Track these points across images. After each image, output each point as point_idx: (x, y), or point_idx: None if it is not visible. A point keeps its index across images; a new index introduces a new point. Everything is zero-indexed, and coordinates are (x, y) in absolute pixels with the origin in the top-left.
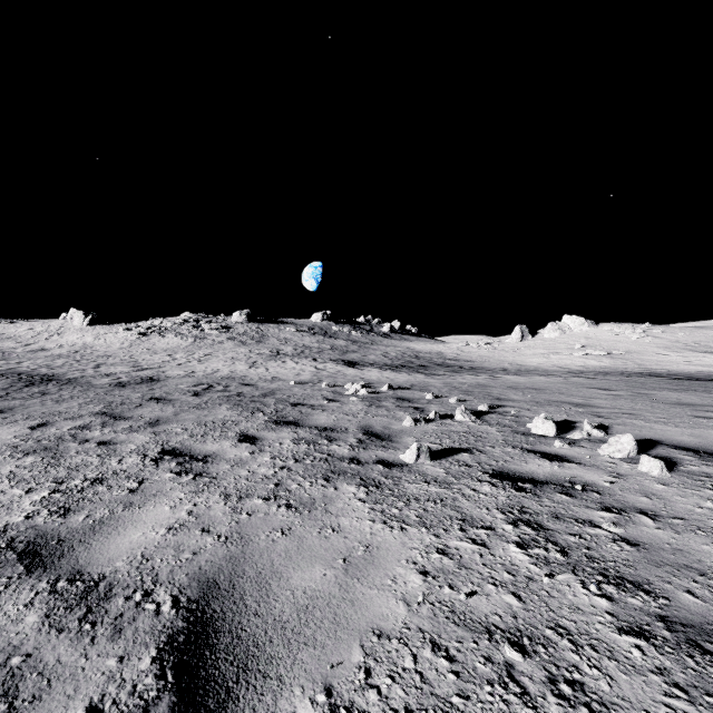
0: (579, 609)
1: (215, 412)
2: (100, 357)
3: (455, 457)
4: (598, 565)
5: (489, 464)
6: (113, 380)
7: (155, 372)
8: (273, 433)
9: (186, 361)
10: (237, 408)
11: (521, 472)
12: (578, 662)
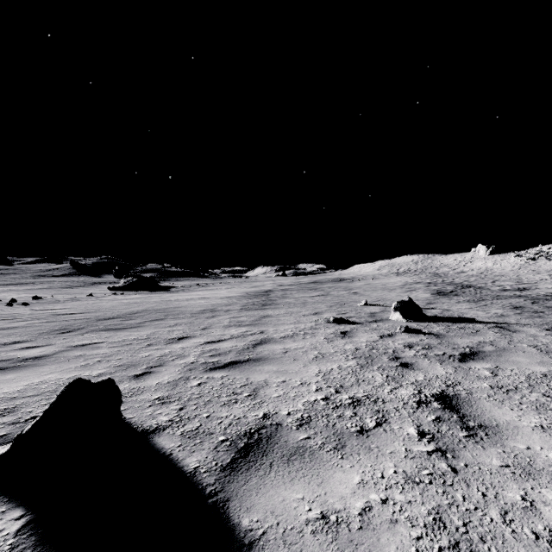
0: None
1: (545, 301)
2: (496, 276)
3: None
4: None
5: None
6: (501, 288)
7: (529, 285)
8: None
9: None
10: None
11: None
12: None
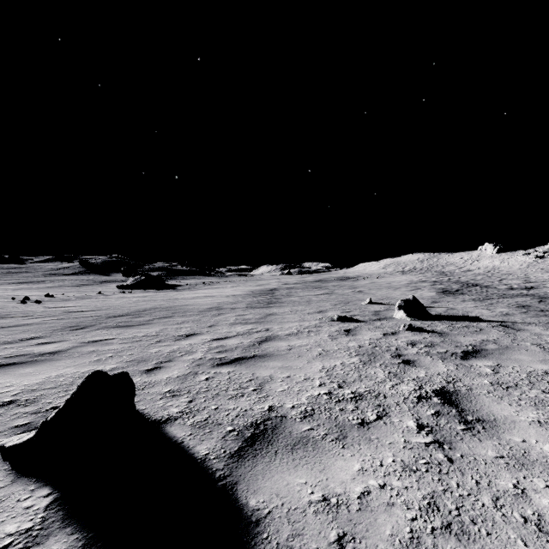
0: None
1: None
2: (503, 274)
3: None
4: None
5: None
6: (507, 287)
7: (537, 284)
8: None
9: None
10: None
11: None
12: None
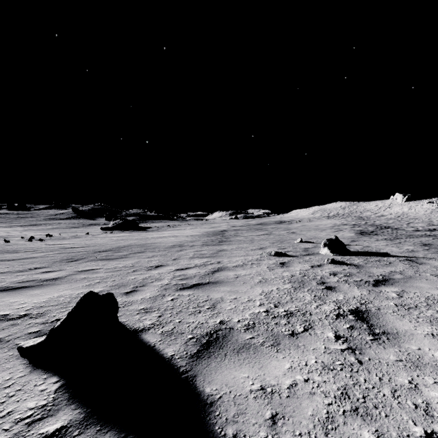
0: None
1: None
2: (411, 219)
3: None
4: None
5: None
6: (414, 229)
7: None
8: None
9: None
10: None
11: None
12: None
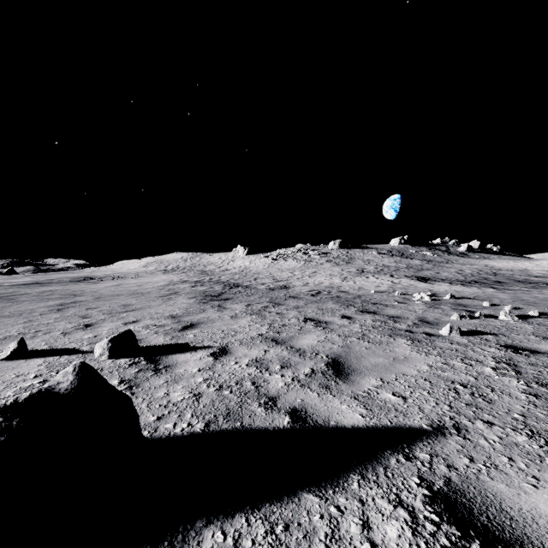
0: (506, 386)
1: (326, 305)
2: (254, 274)
3: (480, 336)
4: (537, 379)
5: (505, 341)
6: (266, 287)
7: (286, 283)
8: (360, 316)
9: (301, 276)
10: (338, 303)
11: (528, 347)
12: (489, 393)
